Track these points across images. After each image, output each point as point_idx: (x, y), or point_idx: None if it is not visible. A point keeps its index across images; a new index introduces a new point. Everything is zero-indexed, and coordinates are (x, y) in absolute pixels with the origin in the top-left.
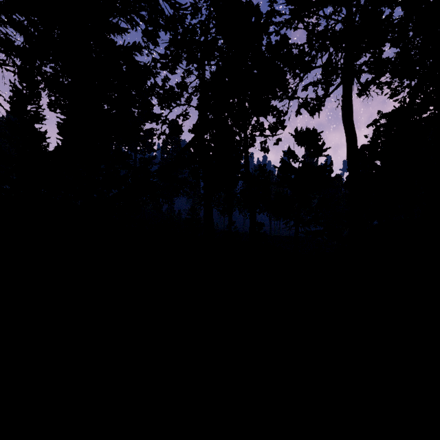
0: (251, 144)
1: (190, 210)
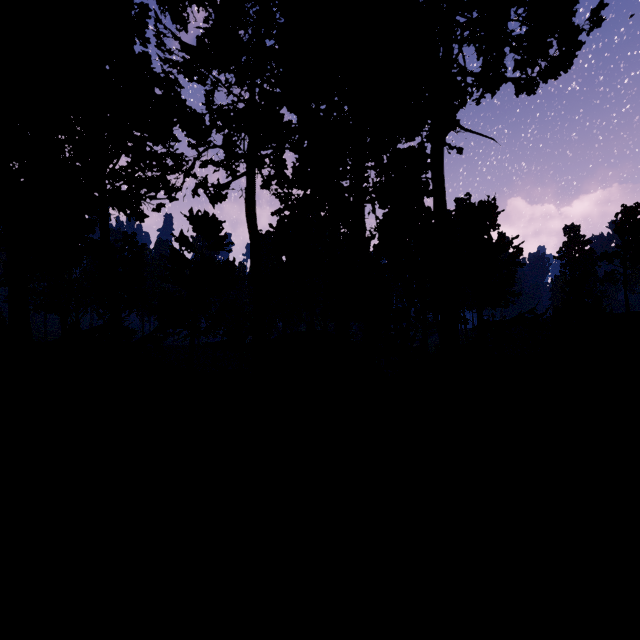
0: None
1: None
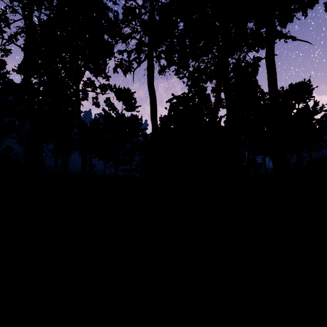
0: (84, 97)
1: (4, 150)
